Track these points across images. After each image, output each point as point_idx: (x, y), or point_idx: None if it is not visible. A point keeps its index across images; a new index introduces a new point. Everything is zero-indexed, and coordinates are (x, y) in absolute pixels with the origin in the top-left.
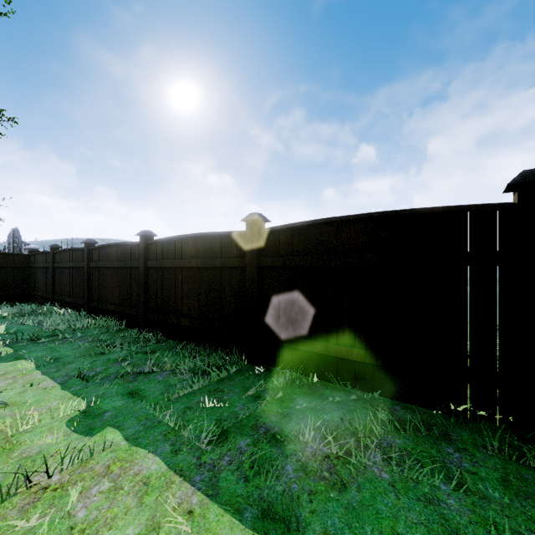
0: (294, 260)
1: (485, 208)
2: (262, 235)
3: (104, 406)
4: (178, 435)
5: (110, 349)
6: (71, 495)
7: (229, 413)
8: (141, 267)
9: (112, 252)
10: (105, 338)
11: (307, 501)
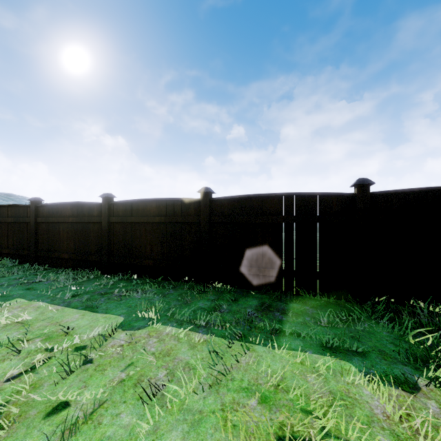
0: (126, 219)
1: (193, 200)
2: (111, 205)
3: (12, 293)
4: (55, 297)
5: (10, 274)
6: (6, 309)
7: (83, 290)
8: (32, 222)
9: (6, 211)
10: (3, 270)
11: (104, 304)
